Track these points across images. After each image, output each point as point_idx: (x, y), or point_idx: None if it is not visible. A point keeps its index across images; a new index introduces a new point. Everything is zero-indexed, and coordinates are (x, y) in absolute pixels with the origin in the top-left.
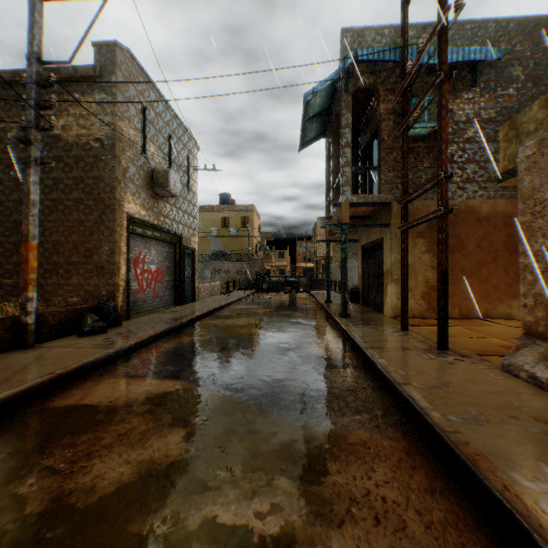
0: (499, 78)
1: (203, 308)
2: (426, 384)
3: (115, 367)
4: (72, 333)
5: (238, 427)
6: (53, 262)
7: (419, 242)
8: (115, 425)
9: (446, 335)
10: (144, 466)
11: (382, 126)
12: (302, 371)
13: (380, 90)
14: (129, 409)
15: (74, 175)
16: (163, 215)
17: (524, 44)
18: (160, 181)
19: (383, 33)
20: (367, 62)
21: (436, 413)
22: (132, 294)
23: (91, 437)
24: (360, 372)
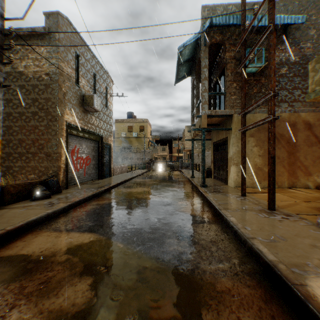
0: (301, 36)
1: (115, 181)
2: (268, 239)
3: (51, 223)
4: (27, 198)
5: (132, 275)
6: (18, 152)
7: (251, 140)
8: (39, 274)
9: (274, 200)
10: (53, 316)
11: (227, 66)
12: (178, 225)
13: (226, 44)
14: (53, 258)
15: (32, 97)
16: (90, 123)
17: (317, 15)
18: (88, 102)
19: (228, 8)
20: (218, 27)
21: (282, 265)
22: (70, 172)
23: (18, 285)
24: (218, 226)
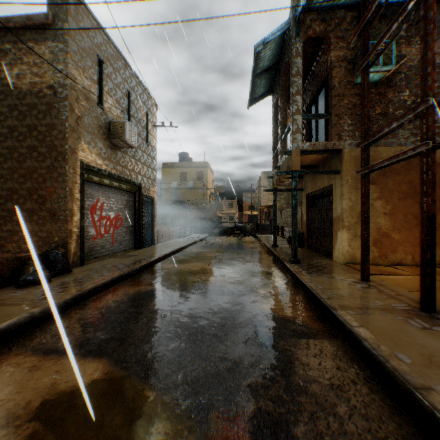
0: None
1: (159, 252)
2: None
3: (35, 333)
4: (12, 283)
5: None
6: (8, 209)
7: (371, 189)
8: None
9: (433, 294)
10: None
11: (333, 73)
12: (262, 342)
13: (331, 38)
14: (2, 434)
15: (27, 123)
16: (121, 165)
17: None
18: (117, 132)
19: None
20: (318, 11)
21: None
22: (89, 239)
23: None
24: (336, 345)
